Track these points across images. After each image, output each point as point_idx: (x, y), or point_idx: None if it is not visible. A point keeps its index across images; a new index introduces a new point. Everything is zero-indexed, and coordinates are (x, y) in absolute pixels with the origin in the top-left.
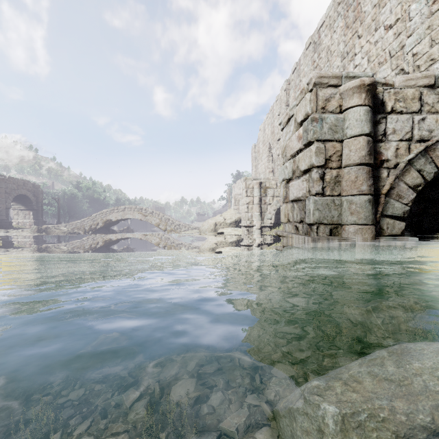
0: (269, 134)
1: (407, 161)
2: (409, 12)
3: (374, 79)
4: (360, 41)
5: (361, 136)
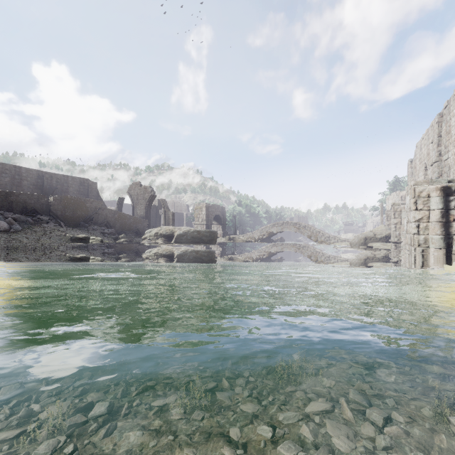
0: (425, 155)
1: None
2: None
3: (443, 185)
4: None
5: (437, 210)
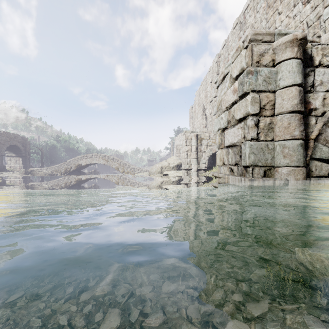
0: (203, 98)
1: None
2: None
3: (305, 34)
4: (280, 17)
5: (294, 86)
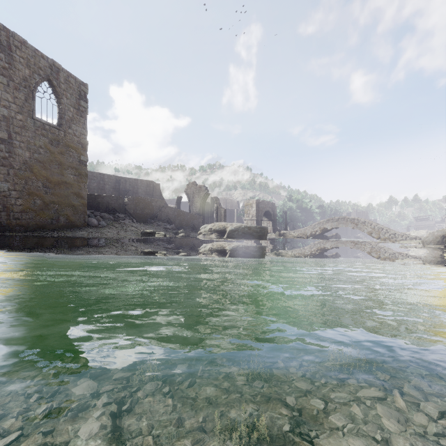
0: None
1: None
2: None
3: None
4: None
5: None
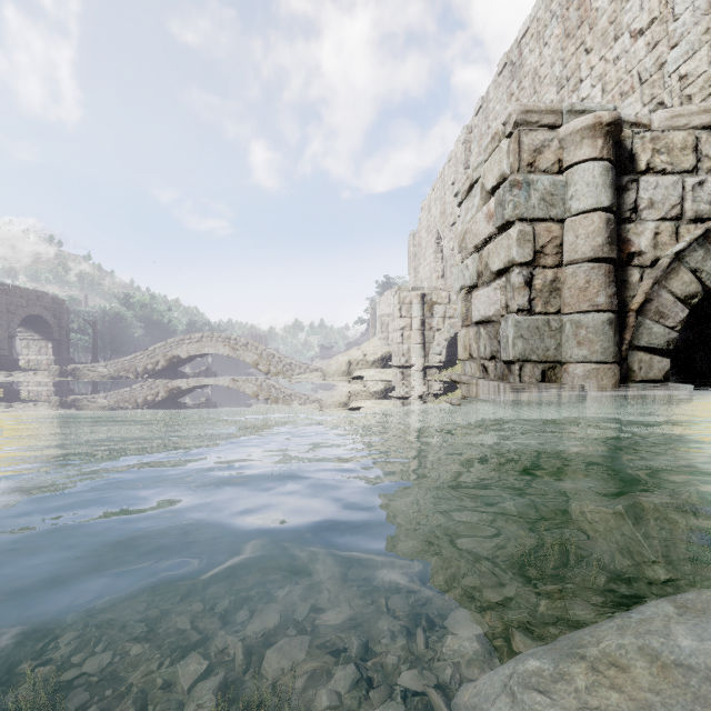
0: (438, 216)
1: (674, 255)
2: (673, 5)
3: (618, 115)
4: (589, 58)
5: (596, 212)
